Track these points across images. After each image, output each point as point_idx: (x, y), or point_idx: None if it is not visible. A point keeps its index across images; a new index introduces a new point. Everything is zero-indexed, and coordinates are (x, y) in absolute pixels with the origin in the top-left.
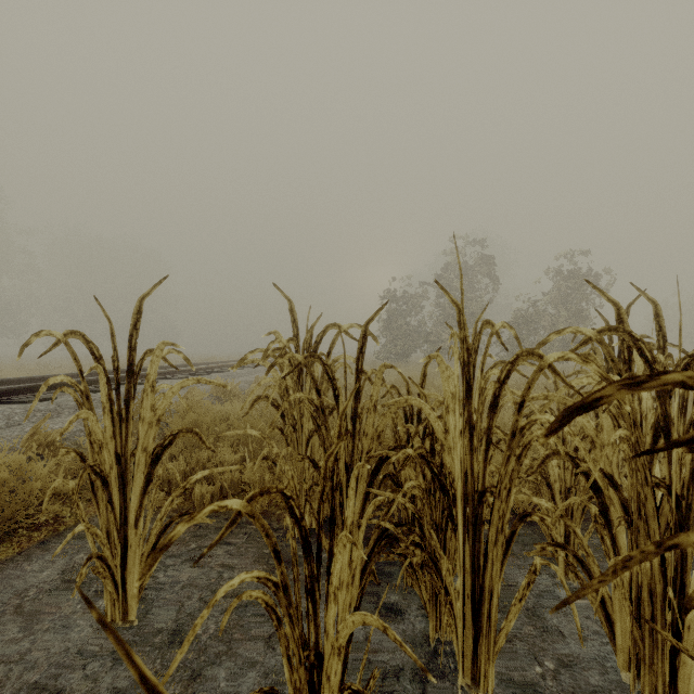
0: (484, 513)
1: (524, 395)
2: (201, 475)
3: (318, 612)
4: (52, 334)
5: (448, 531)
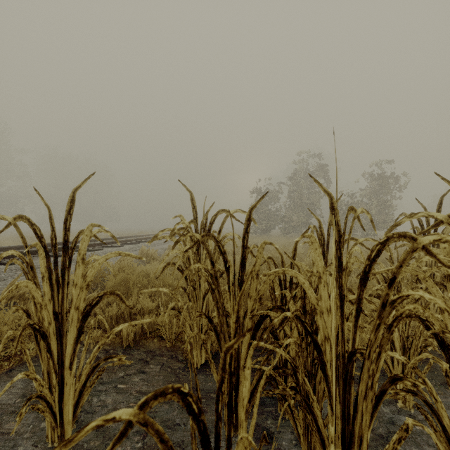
0: (354, 370)
1: (395, 272)
2: (121, 327)
3: None
4: (5, 218)
5: (317, 377)
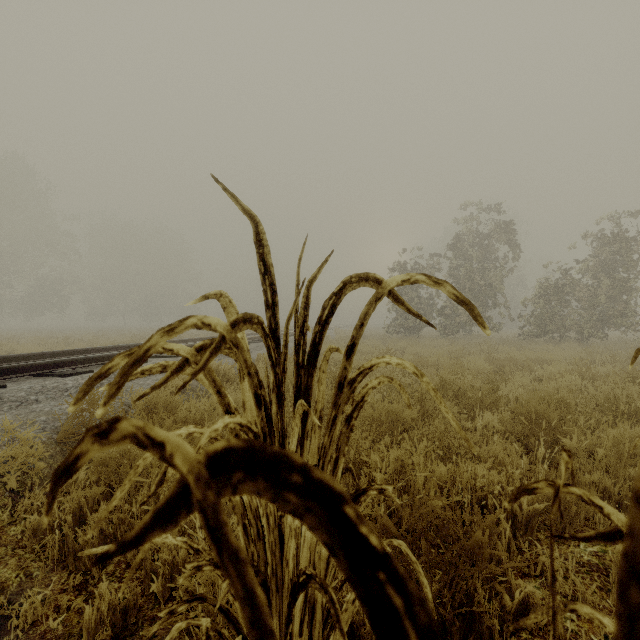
0: None
1: None
2: None
3: None
4: None
5: None
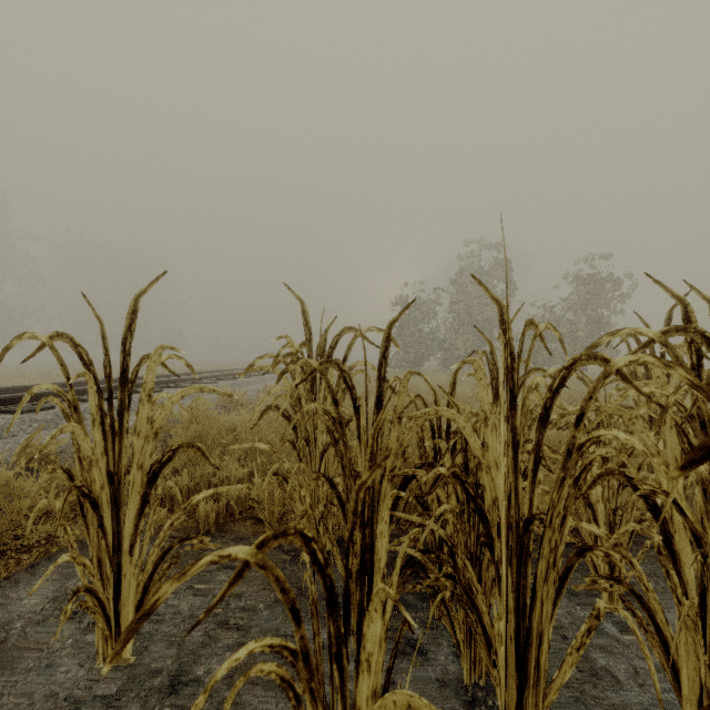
0: (531, 543)
1: (583, 406)
2: (204, 495)
3: (345, 681)
4: (36, 337)
5: (484, 561)
